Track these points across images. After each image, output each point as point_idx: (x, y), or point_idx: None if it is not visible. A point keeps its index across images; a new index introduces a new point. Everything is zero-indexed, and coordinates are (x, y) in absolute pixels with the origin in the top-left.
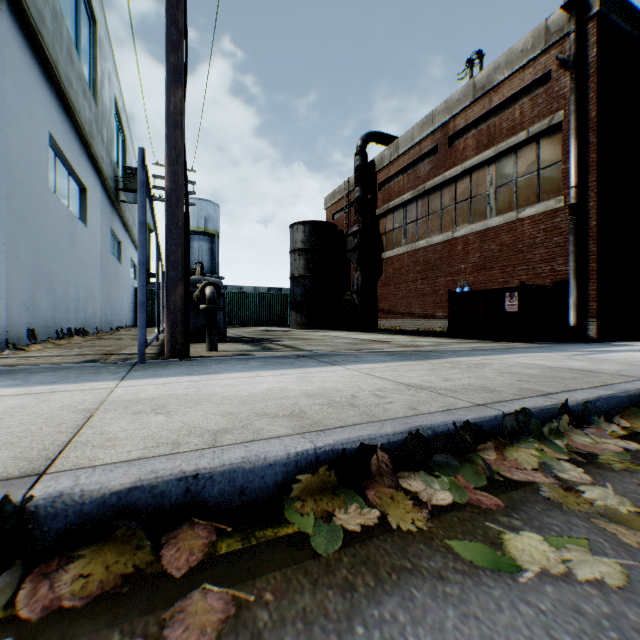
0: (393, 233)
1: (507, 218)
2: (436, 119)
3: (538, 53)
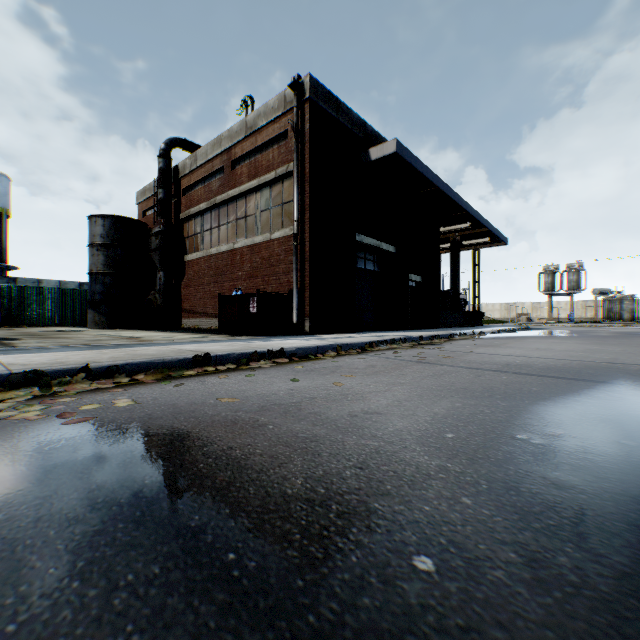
0: (194, 238)
1: (265, 237)
2: (223, 143)
3: (281, 114)
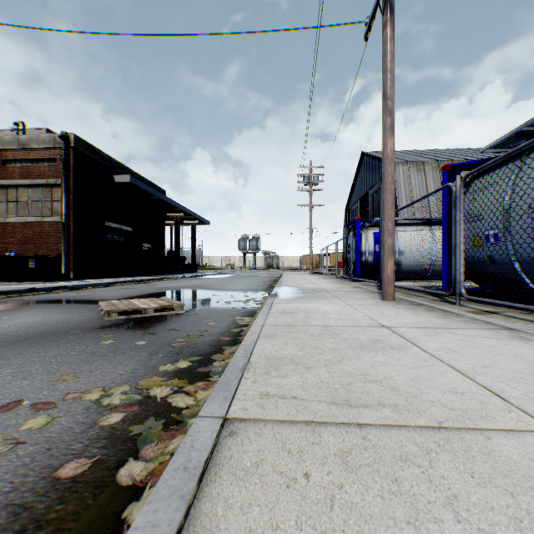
0: None
1: (38, 219)
2: None
3: (53, 147)
